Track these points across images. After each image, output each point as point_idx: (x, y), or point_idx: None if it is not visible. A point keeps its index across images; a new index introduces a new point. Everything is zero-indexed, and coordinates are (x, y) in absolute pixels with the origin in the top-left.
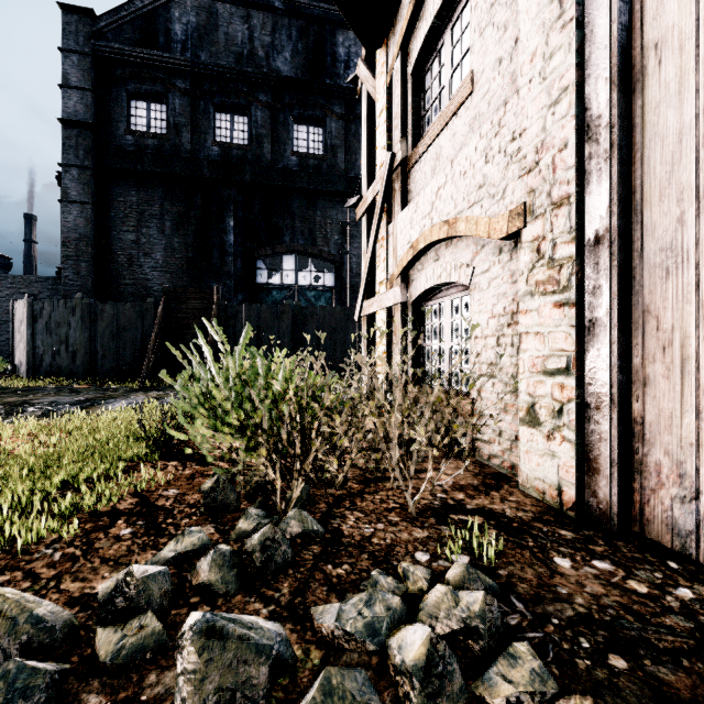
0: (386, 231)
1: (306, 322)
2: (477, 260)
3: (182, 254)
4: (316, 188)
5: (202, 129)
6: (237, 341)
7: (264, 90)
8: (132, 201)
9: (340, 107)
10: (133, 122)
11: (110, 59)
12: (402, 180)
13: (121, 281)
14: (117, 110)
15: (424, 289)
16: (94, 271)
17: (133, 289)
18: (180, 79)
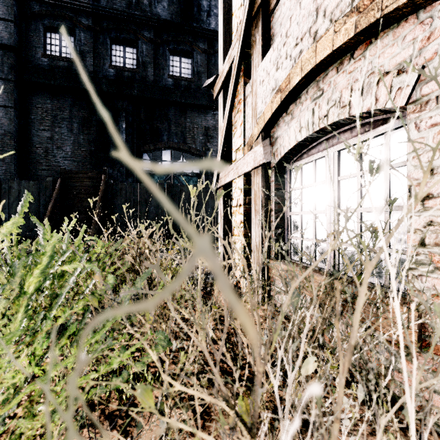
0: (243, 92)
1: (176, 197)
2: (435, 47)
3: (86, 148)
4: (186, 102)
5: (102, 55)
6: (120, 212)
7: (148, 29)
8: (47, 108)
9: (203, 44)
10: (48, 49)
11: (30, 0)
12: (263, 25)
13: (39, 167)
14: (35, 39)
15: (295, 142)
16: (16, 159)
17: (48, 173)
18: (85, 18)
